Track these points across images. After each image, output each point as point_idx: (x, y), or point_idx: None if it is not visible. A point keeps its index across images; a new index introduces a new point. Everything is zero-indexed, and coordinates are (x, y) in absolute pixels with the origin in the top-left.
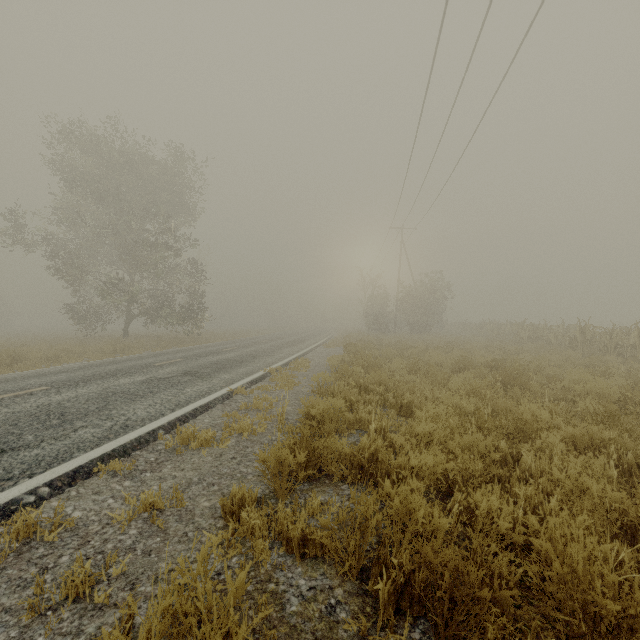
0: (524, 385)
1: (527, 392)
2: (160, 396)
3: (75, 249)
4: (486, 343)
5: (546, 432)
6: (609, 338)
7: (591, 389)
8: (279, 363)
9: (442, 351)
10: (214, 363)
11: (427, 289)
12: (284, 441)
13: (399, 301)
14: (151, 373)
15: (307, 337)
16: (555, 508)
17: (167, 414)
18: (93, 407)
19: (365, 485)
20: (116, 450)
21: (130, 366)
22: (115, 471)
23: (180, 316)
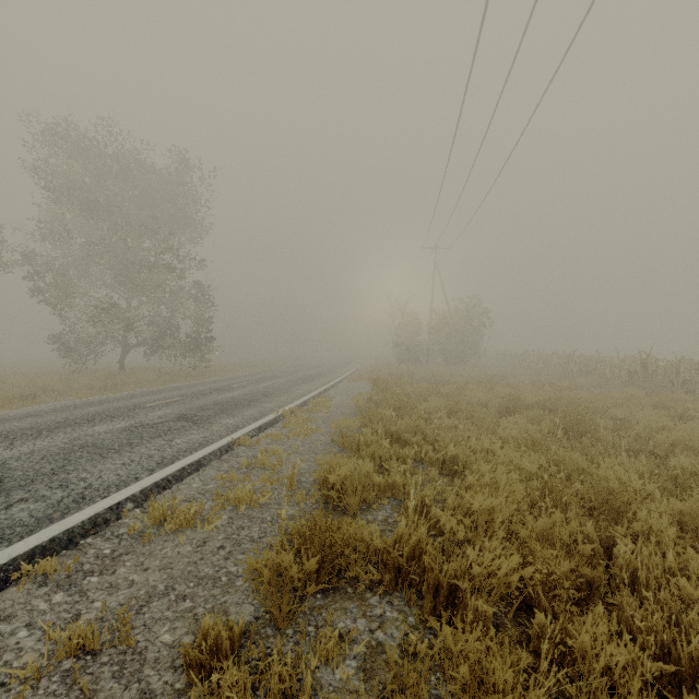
0: (591, 433)
1: (610, 450)
2: (140, 450)
3: (61, 269)
4: (532, 377)
5: (642, 507)
6: (676, 372)
7: (678, 440)
8: (295, 403)
9: (484, 387)
10: (217, 403)
11: (464, 316)
12: (291, 524)
13: (432, 329)
14: (137, 417)
15: (329, 370)
16: (698, 652)
17: (143, 478)
18: (47, 468)
19: (404, 596)
20: (56, 539)
21: (115, 408)
22: (47, 575)
23: (184, 346)
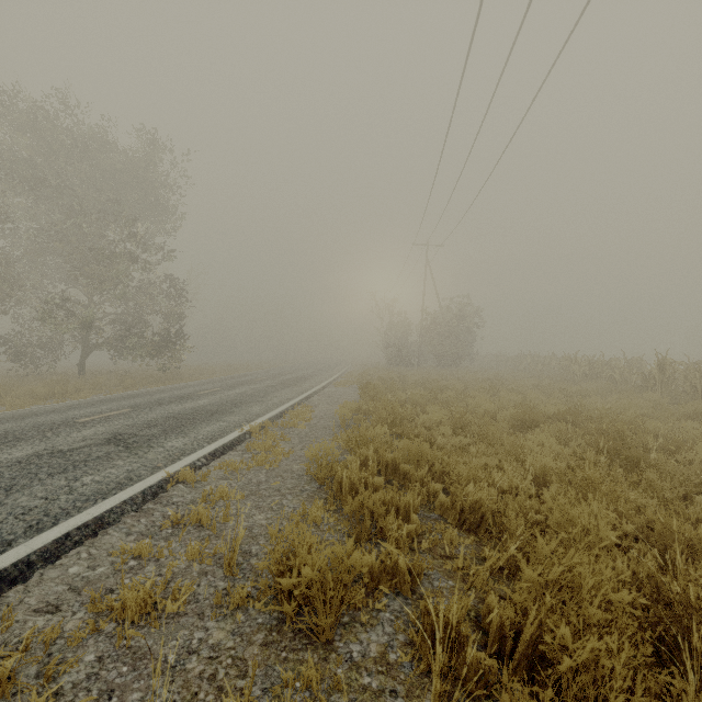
0: (647, 460)
1: None
2: (16, 500)
3: (7, 259)
4: (533, 381)
5: None
6: (699, 376)
7: None
8: (269, 414)
9: (486, 393)
10: (171, 417)
11: (457, 316)
12: None
13: (424, 330)
14: (53, 440)
15: (315, 373)
16: None
17: None
18: None
19: None
20: None
21: (35, 424)
22: None
23: (153, 347)
